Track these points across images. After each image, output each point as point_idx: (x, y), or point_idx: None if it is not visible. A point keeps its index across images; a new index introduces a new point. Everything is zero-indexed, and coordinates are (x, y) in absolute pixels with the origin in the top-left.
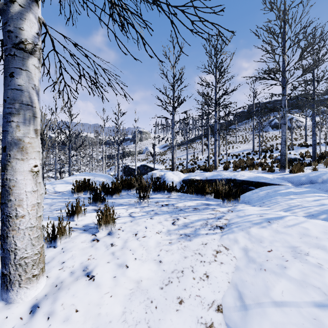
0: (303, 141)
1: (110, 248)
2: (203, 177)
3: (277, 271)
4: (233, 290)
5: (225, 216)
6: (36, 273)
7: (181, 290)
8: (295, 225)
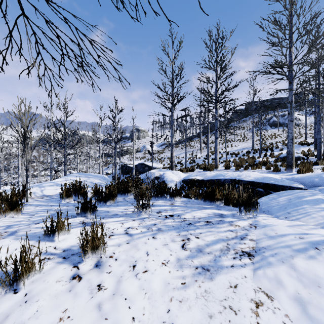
0: (302, 139)
1: (96, 294)
2: (204, 176)
3: None
4: None
5: (249, 234)
6: None
7: None
8: None
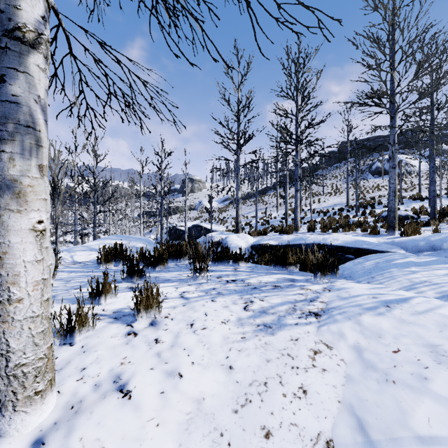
0: (415, 192)
1: (154, 346)
2: (280, 241)
3: (413, 385)
4: (348, 415)
5: (320, 297)
6: (40, 389)
7: (266, 414)
8: (428, 312)
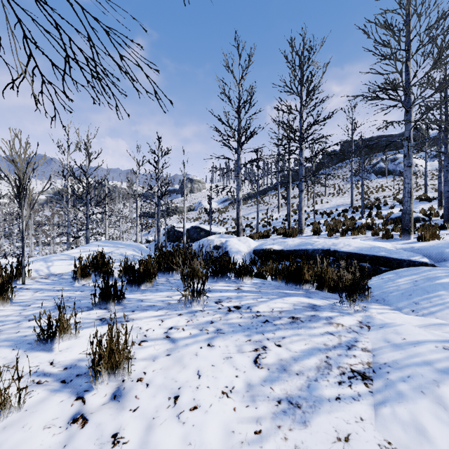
0: (421, 192)
1: None
2: (284, 246)
3: None
4: None
5: (360, 339)
6: None
7: None
8: None
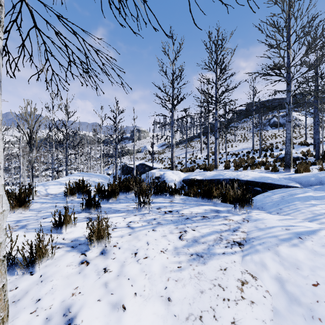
0: (302, 139)
1: (102, 275)
2: (204, 176)
3: None
4: None
5: (241, 227)
6: None
7: None
8: None
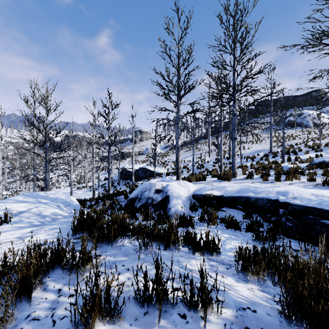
0: (327, 140)
1: None
2: (224, 191)
3: None
4: None
5: None
6: None
7: None
8: None
